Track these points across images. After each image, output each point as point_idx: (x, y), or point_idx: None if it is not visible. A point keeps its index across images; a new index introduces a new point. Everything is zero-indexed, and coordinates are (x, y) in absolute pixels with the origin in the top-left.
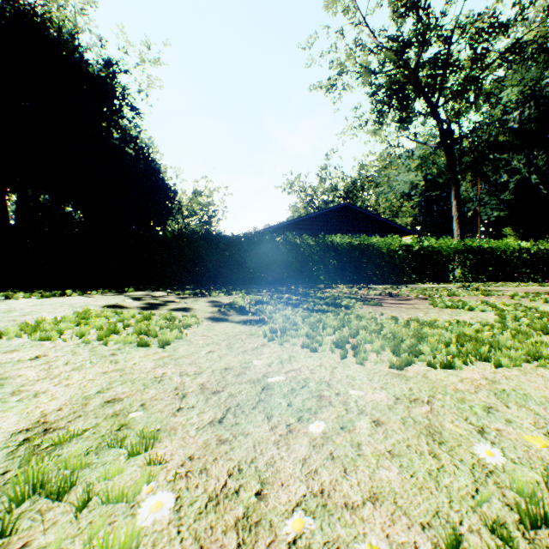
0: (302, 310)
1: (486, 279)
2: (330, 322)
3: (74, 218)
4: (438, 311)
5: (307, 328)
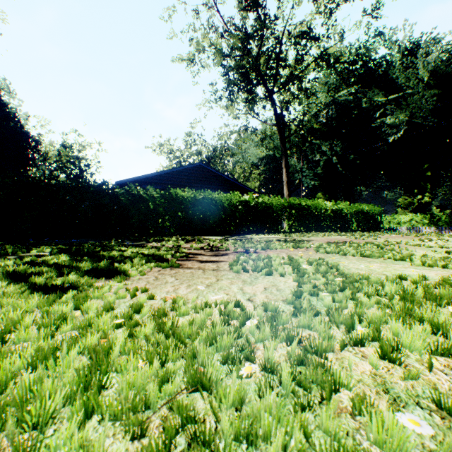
0: (12, 289)
1: (304, 230)
2: None
3: None
4: (235, 276)
5: None
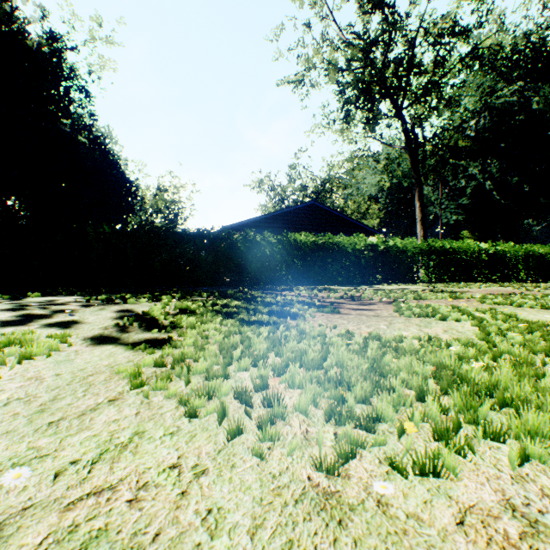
0: (233, 322)
1: (449, 279)
2: (257, 344)
3: (17, 212)
4: (405, 321)
5: (211, 359)
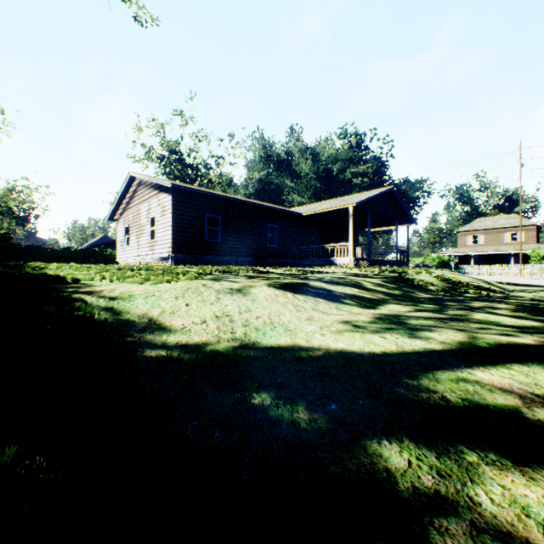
0: None
1: None
2: None
3: None
4: None
5: None
